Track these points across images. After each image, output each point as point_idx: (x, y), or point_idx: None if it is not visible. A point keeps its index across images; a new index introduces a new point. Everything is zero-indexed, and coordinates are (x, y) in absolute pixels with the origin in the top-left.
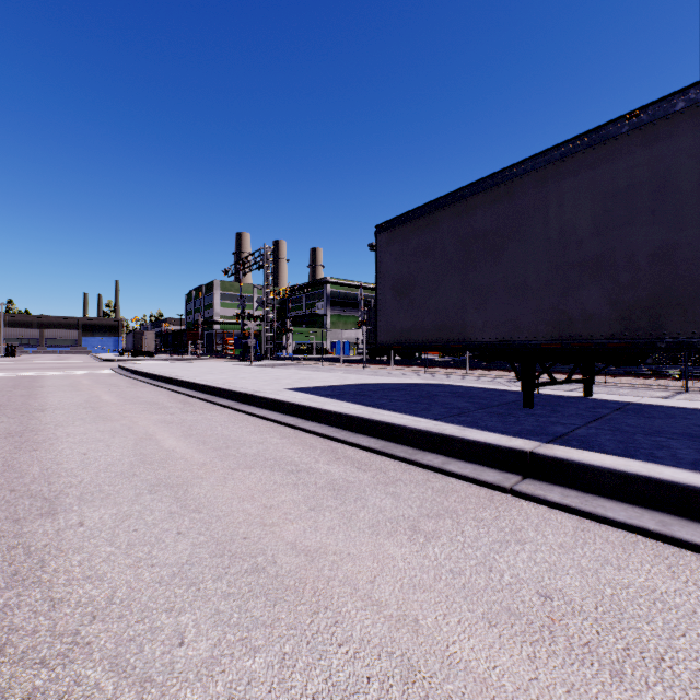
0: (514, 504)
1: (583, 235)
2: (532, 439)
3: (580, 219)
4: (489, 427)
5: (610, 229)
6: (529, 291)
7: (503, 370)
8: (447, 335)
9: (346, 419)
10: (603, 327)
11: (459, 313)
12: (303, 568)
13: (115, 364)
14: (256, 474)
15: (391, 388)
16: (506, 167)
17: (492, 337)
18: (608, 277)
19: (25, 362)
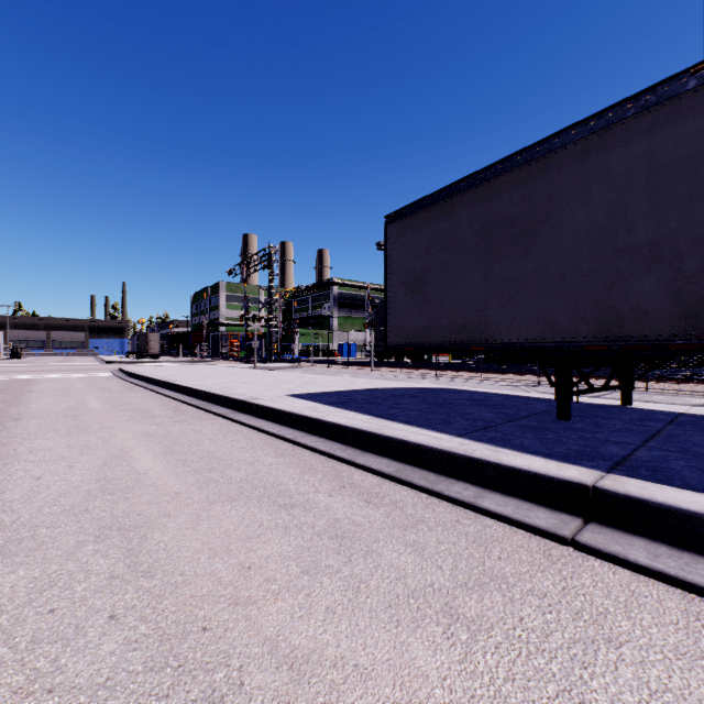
0: (582, 565)
1: (635, 216)
2: (586, 465)
3: (631, 197)
4: (526, 446)
5: (672, 206)
6: (567, 284)
7: (520, 373)
8: (467, 335)
9: (352, 433)
10: (661, 325)
11: (481, 310)
12: (284, 699)
13: (117, 367)
14: (238, 510)
15: (402, 395)
16: (538, 141)
17: (521, 338)
18: (669, 265)
19: (28, 364)
